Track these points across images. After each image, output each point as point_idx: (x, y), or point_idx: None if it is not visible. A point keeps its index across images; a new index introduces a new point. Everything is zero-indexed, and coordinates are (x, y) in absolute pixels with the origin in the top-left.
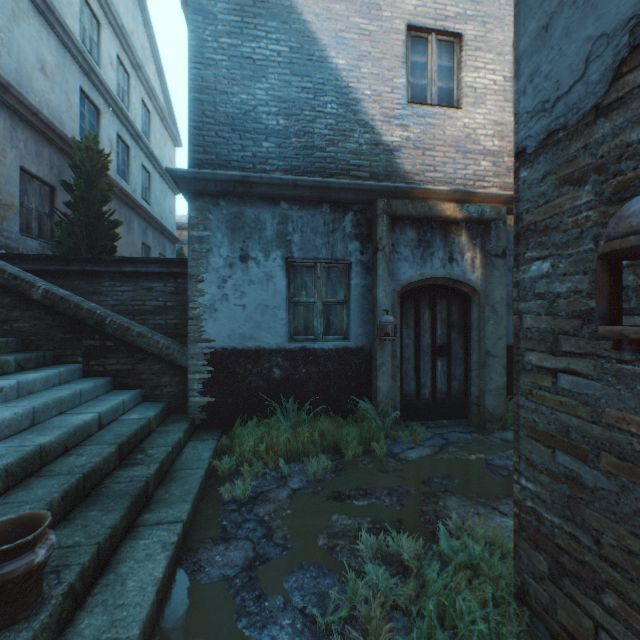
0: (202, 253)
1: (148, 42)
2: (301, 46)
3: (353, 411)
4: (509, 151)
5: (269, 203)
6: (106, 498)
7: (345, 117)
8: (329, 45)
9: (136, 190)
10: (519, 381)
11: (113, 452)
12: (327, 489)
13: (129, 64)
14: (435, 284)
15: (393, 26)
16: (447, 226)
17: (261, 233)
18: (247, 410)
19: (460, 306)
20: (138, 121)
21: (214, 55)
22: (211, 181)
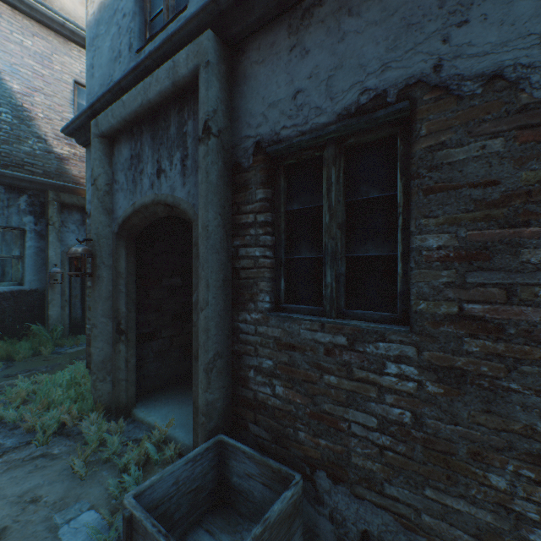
0: None
1: None
2: None
3: (28, 334)
4: None
5: None
6: None
7: (21, 127)
8: (5, 71)
9: None
10: (87, 292)
11: None
12: None
13: None
14: None
15: (64, 78)
16: None
17: None
18: None
19: None
20: None
21: None
22: None
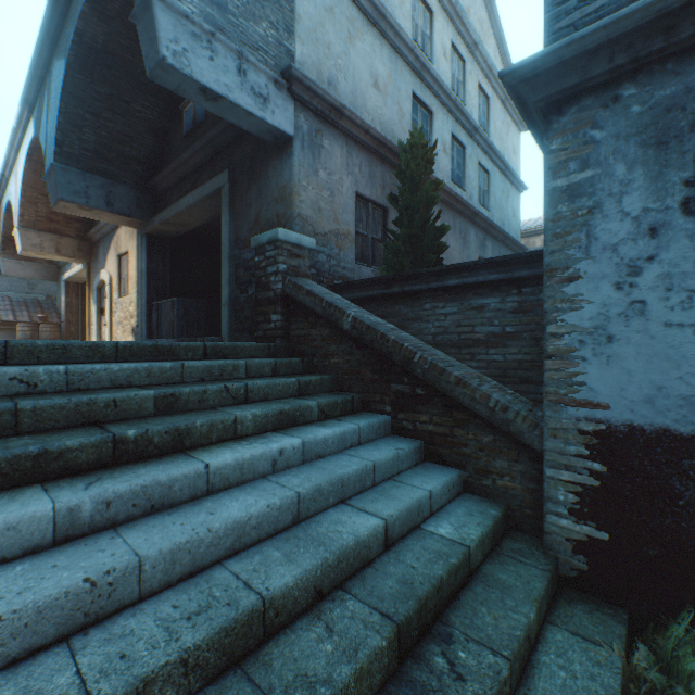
0: (574, 219)
1: (485, 14)
2: None
3: None
4: None
5: None
6: None
7: None
8: None
9: (471, 196)
10: None
11: (381, 647)
12: None
13: (463, 48)
14: None
15: None
16: None
17: None
18: None
19: None
20: (474, 113)
21: None
22: (598, 51)
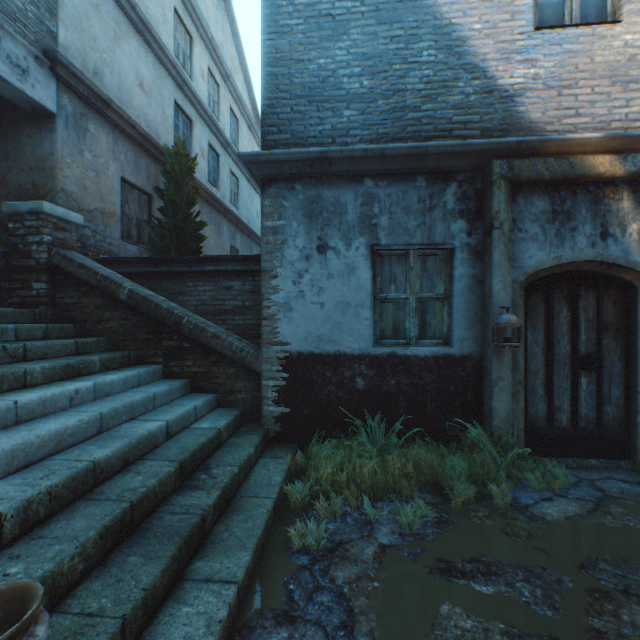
0: (276, 245)
1: (236, 53)
2: None
3: (457, 436)
4: None
5: (350, 182)
6: (153, 536)
7: (446, 63)
8: None
9: (225, 195)
10: None
11: (172, 472)
12: (429, 553)
13: (219, 75)
14: (576, 271)
15: None
16: (598, 189)
17: (341, 218)
18: (325, 425)
19: (617, 300)
20: (227, 129)
21: (289, 20)
22: (285, 163)
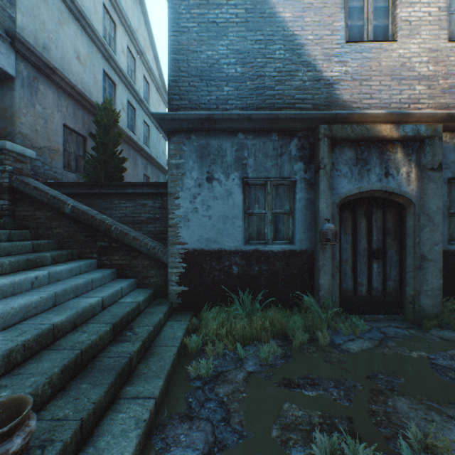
0: (178, 176)
1: (148, 36)
2: (254, 7)
3: (297, 303)
4: (444, 74)
5: (229, 135)
6: (97, 371)
7: (291, 60)
8: (277, 3)
9: (140, 138)
10: None
11: (108, 330)
12: (278, 375)
13: (135, 52)
14: (371, 196)
15: None
16: (383, 145)
17: (222, 159)
18: (212, 298)
19: (395, 215)
20: (141, 91)
21: (187, 24)
22: (184, 120)
